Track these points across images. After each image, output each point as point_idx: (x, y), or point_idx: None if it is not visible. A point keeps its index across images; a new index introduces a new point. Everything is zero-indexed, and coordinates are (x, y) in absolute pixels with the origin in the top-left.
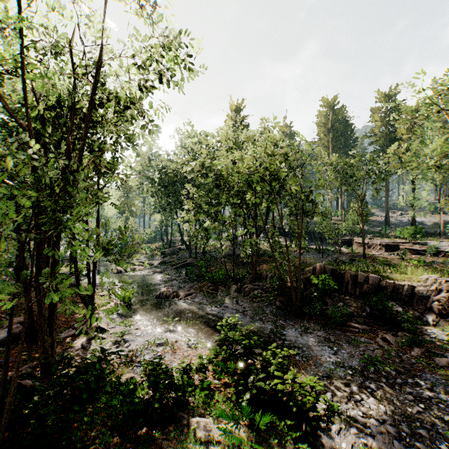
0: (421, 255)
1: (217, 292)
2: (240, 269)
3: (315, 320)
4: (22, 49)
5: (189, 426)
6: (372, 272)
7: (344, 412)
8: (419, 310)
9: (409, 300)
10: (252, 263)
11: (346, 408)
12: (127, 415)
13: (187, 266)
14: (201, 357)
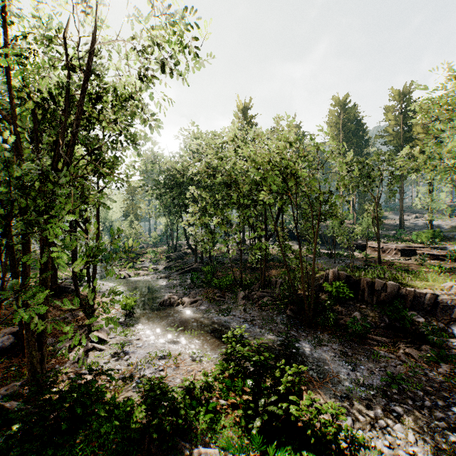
0: (440, 260)
1: (223, 299)
2: (248, 275)
3: (329, 331)
4: (6, 32)
5: None
6: (389, 279)
7: (367, 442)
8: (443, 321)
9: (431, 310)
10: (260, 269)
11: (369, 436)
12: (120, 446)
13: (193, 271)
14: (206, 374)
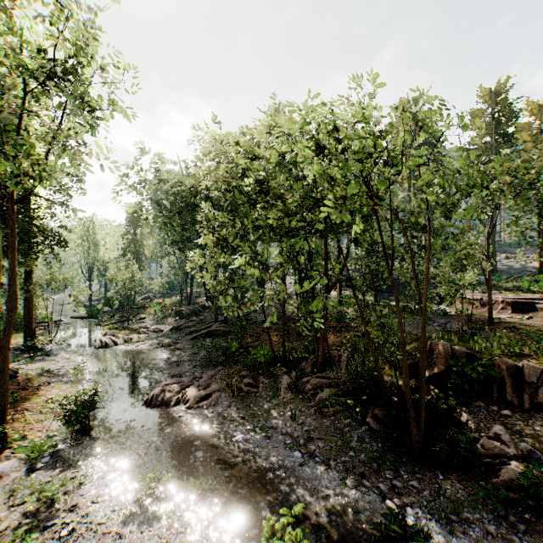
0: None
1: (255, 389)
2: (294, 343)
3: (458, 469)
4: None
5: None
6: (533, 357)
7: None
8: None
9: None
10: (316, 338)
11: None
12: None
13: (211, 335)
14: None
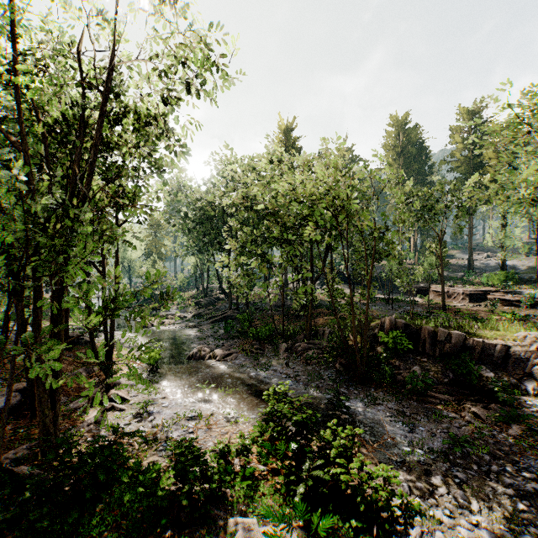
0: (514, 306)
1: (262, 351)
2: (292, 324)
3: (384, 387)
4: (15, 46)
5: (226, 529)
6: (454, 328)
7: (425, 510)
8: (515, 376)
9: (502, 363)
10: (306, 316)
11: (428, 505)
12: (146, 514)
13: (227, 319)
14: (243, 436)
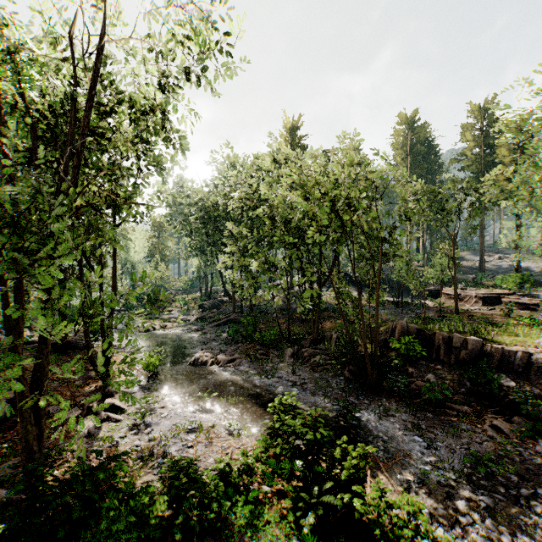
0: (530, 310)
1: (267, 357)
2: (297, 328)
3: (397, 397)
4: None
5: None
6: (470, 333)
7: None
8: (537, 385)
9: (523, 372)
10: (312, 320)
11: (452, 535)
12: None
13: (231, 323)
14: (245, 454)
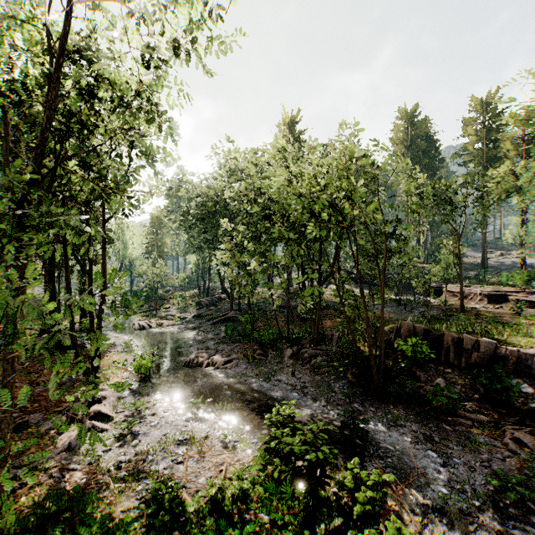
0: None
1: (266, 358)
2: (297, 326)
3: (405, 403)
4: None
5: None
6: (480, 334)
7: None
8: None
9: None
10: (312, 319)
11: None
12: None
13: (228, 321)
14: (240, 477)
